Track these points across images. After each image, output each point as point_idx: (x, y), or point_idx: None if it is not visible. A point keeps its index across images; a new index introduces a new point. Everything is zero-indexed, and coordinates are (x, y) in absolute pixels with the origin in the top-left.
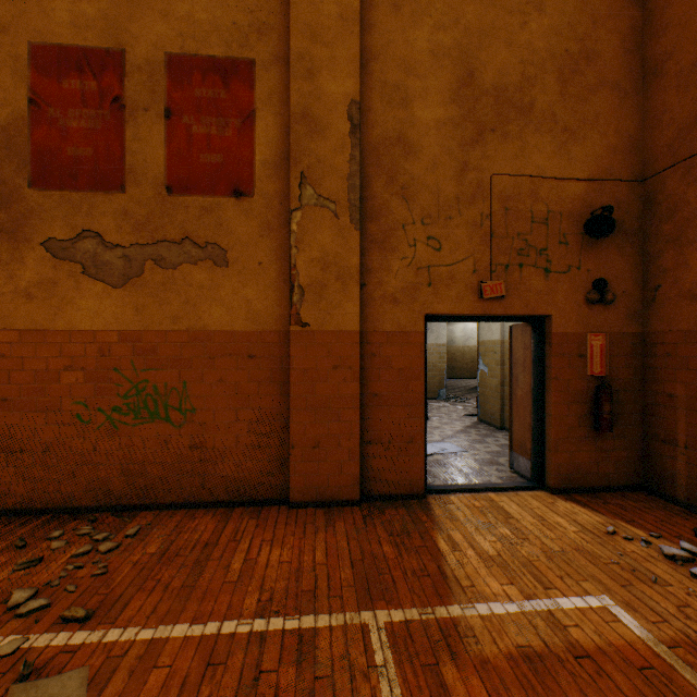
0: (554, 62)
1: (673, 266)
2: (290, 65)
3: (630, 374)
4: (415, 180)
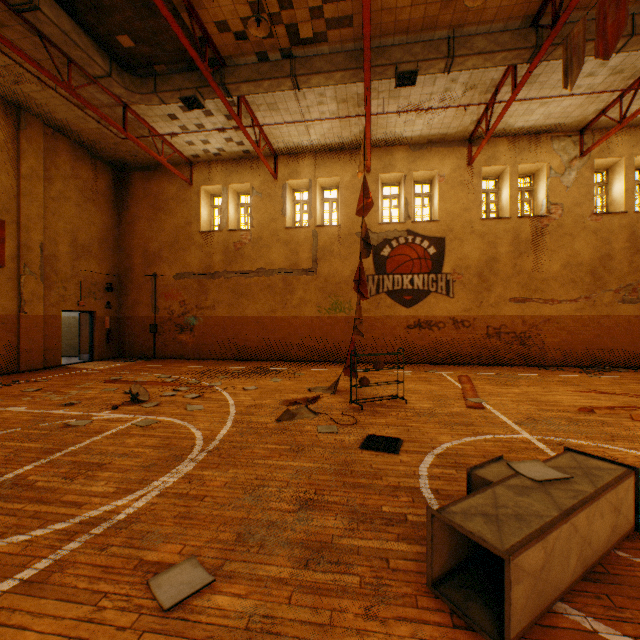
0: (98, 240)
1: (126, 300)
2: (21, 227)
3: (116, 327)
4: (60, 269)
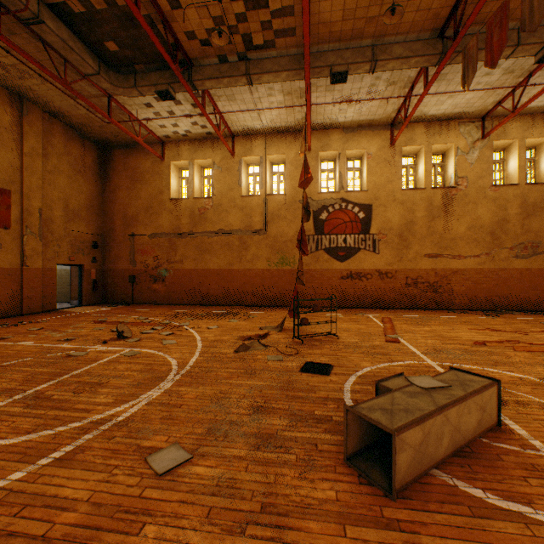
0: (86, 206)
1: (109, 256)
2: (24, 196)
3: (101, 278)
4: (55, 230)
